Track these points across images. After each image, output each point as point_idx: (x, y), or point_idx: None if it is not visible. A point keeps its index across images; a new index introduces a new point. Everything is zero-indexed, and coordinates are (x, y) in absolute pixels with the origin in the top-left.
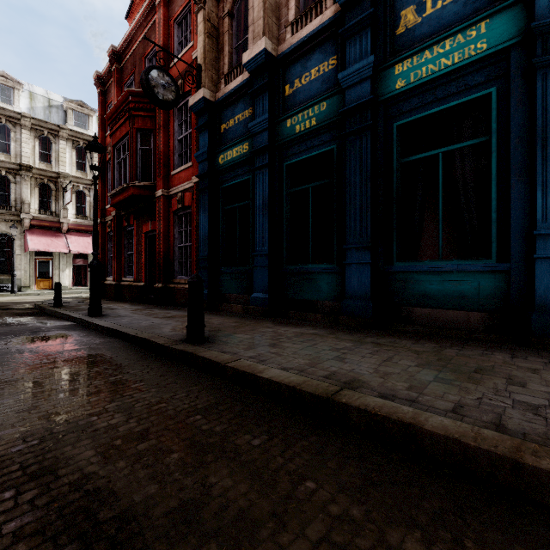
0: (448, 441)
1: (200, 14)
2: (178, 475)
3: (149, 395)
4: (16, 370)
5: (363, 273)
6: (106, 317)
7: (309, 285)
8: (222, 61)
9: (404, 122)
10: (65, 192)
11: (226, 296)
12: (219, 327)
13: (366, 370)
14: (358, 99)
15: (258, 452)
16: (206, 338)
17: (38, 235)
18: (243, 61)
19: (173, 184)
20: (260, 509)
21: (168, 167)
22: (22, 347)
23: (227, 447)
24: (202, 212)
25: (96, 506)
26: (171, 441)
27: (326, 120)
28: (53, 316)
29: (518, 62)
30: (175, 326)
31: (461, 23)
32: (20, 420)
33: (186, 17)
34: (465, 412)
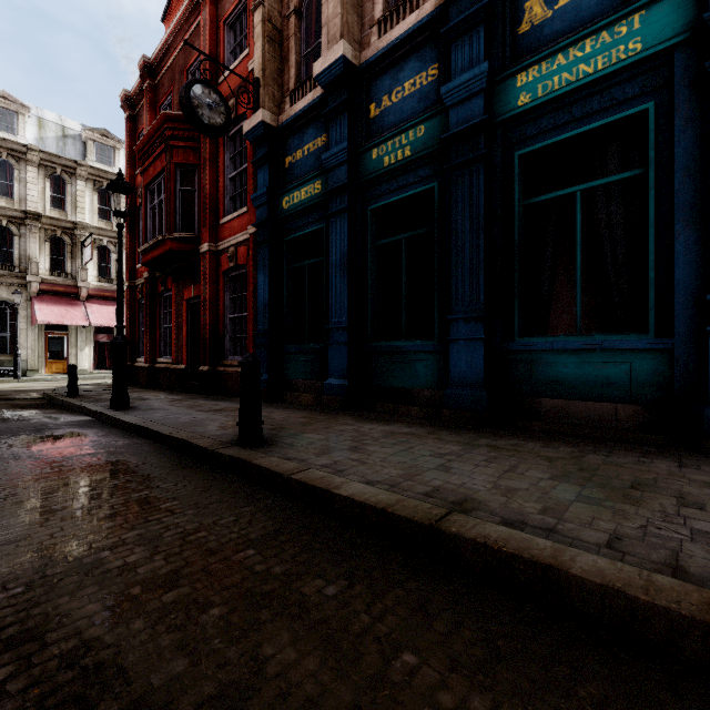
0: (606, 592)
1: (258, 12)
2: (218, 643)
3: (183, 520)
4: (7, 483)
5: (473, 352)
6: (135, 410)
7: (402, 368)
8: (286, 74)
9: (529, 150)
10: (84, 248)
11: (292, 382)
12: (282, 424)
13: (482, 485)
14: (468, 120)
15: (333, 606)
16: (265, 439)
17: (49, 304)
18: (314, 72)
19: (222, 236)
20: (337, 698)
21: (216, 213)
22: (19, 451)
23: (289, 598)
24: (260, 272)
25: (95, 693)
26: (211, 588)
27: (425, 149)
28: (66, 409)
29: (685, 67)
30: (224, 423)
31: (606, 17)
32: (2, 556)
33: (239, 17)
34: (625, 547)
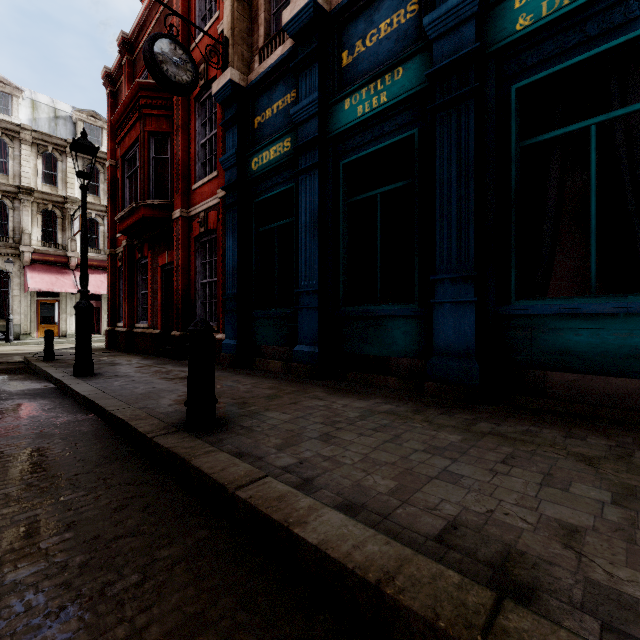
0: None
1: None
2: None
3: (57, 582)
4: None
5: (462, 317)
6: (97, 378)
7: (377, 335)
8: (256, 33)
9: (529, 81)
10: (73, 220)
11: (261, 348)
12: (245, 398)
13: (520, 517)
14: (455, 52)
15: None
16: (220, 419)
17: (40, 272)
18: (283, 21)
19: (194, 201)
20: None
21: (188, 180)
22: None
23: None
24: (229, 236)
25: None
26: None
27: (403, 93)
28: (35, 374)
29: None
30: (182, 395)
31: None
32: None
33: None
34: None
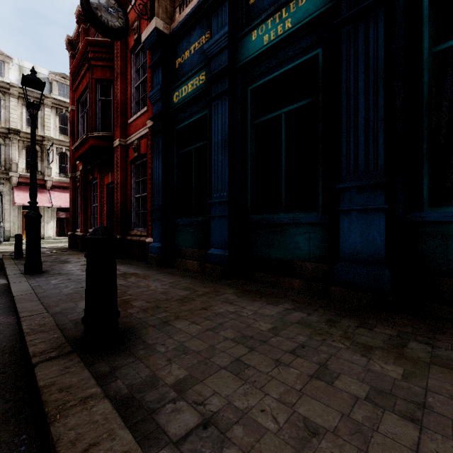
0: None
1: None
2: None
3: None
4: None
5: (370, 224)
6: (41, 275)
7: (282, 240)
8: None
9: None
10: (49, 153)
11: (181, 250)
12: (159, 301)
13: None
14: None
15: None
16: (125, 331)
17: (24, 191)
18: None
19: (130, 132)
20: None
21: (125, 116)
22: None
23: None
24: (156, 158)
25: None
26: None
27: (307, 17)
28: (0, 270)
29: None
30: None
31: None
32: None
33: None
34: None
